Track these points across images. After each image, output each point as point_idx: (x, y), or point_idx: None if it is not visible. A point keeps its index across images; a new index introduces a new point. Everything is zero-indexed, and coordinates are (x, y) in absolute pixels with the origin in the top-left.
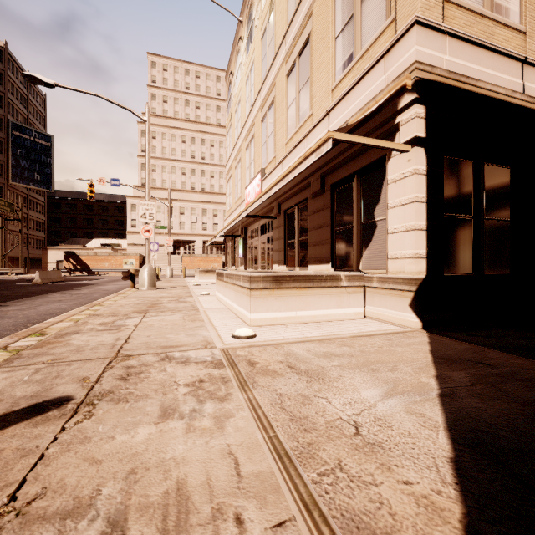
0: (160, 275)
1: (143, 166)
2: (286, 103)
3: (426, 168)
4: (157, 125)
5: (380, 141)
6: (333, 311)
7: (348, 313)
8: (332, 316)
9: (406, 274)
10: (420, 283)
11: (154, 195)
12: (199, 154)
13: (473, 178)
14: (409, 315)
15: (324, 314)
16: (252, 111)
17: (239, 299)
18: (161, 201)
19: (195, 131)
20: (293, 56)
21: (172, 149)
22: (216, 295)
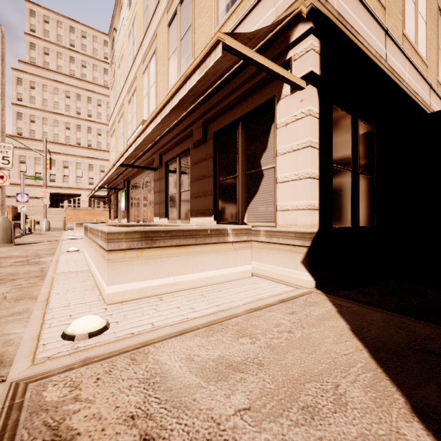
0: (34, 228)
1: (19, 115)
2: (167, 53)
3: (319, 111)
4: (37, 76)
5: (277, 66)
6: (219, 271)
7: (235, 272)
8: (218, 277)
9: (299, 227)
10: (314, 238)
11: (32, 146)
12: (85, 111)
13: (352, 132)
14: (301, 273)
15: (209, 276)
16: (134, 64)
17: (98, 262)
18: (35, 151)
19: (80, 88)
20: (175, 4)
21: (55, 102)
22: (84, 252)
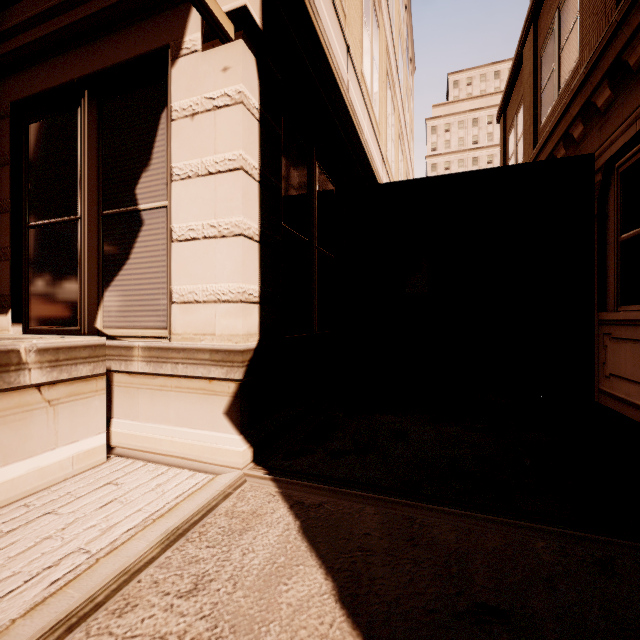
0: None
1: None
2: None
3: (259, 107)
4: None
5: None
6: None
7: (50, 464)
8: None
9: (220, 340)
10: (250, 360)
11: None
12: None
13: (308, 177)
14: (225, 437)
15: None
16: None
17: None
18: None
19: None
20: None
21: None
22: None
